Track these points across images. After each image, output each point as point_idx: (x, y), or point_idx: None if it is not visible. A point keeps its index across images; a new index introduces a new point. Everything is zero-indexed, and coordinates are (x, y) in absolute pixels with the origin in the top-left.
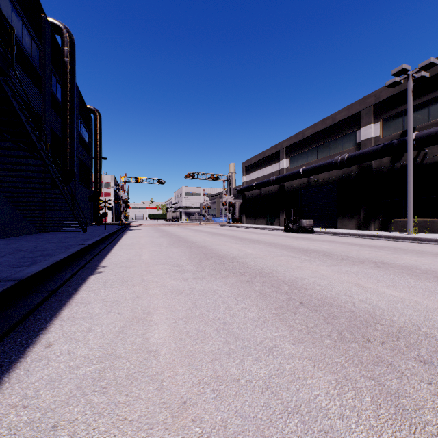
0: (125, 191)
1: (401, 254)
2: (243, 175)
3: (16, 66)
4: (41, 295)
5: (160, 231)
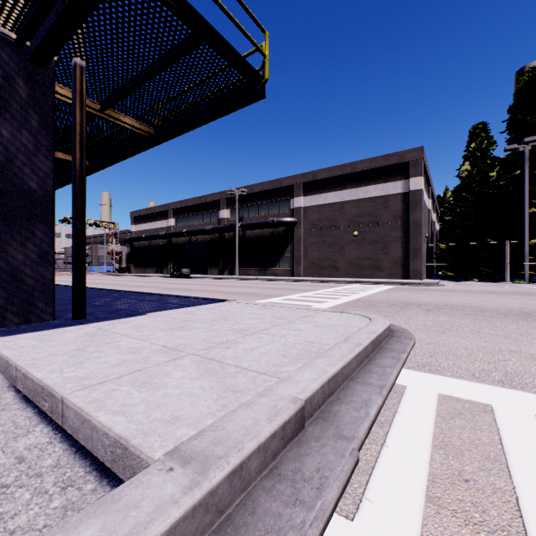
0: None
1: (215, 282)
2: (131, 224)
3: None
4: None
5: None
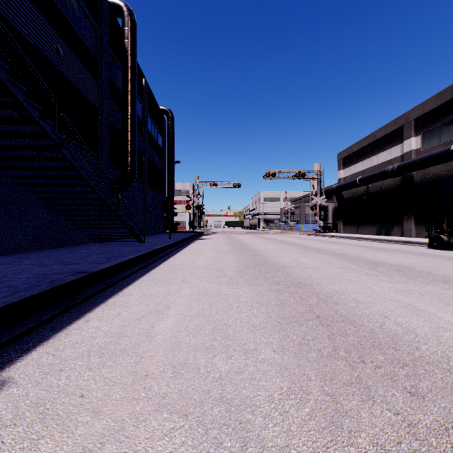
0: (198, 196)
1: None
2: (339, 170)
3: (58, 40)
4: None
5: (232, 242)
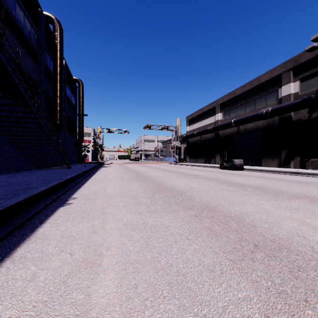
0: (100, 139)
1: None
2: (187, 126)
3: (18, 45)
4: (6, 229)
5: (125, 168)
